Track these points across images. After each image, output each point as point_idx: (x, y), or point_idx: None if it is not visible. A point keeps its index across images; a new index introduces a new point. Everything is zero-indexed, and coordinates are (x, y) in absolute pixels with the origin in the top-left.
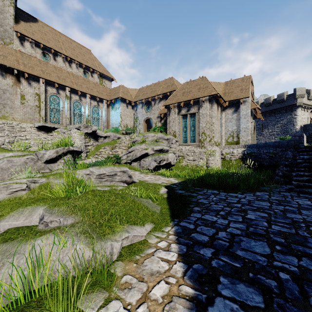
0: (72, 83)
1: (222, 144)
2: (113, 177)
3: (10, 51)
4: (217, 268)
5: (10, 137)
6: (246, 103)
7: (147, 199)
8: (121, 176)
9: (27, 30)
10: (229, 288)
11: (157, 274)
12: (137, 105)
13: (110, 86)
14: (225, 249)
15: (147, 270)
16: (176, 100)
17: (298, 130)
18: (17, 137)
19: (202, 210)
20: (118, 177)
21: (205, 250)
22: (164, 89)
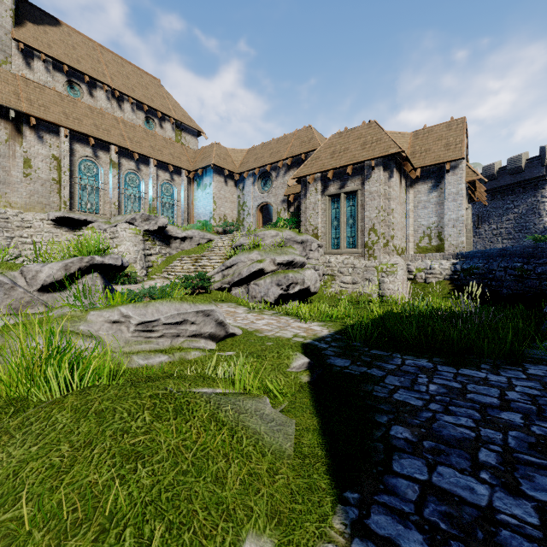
0: (123, 137)
1: (407, 251)
2: (179, 327)
3: (4, 77)
4: None
5: (1, 239)
6: (457, 171)
7: (258, 399)
8: (199, 325)
9: (38, 39)
10: None
11: None
12: (244, 179)
13: (196, 145)
14: None
15: None
16: (319, 167)
17: None
18: (16, 239)
19: (419, 443)
20: (192, 326)
21: None
22: (295, 149)
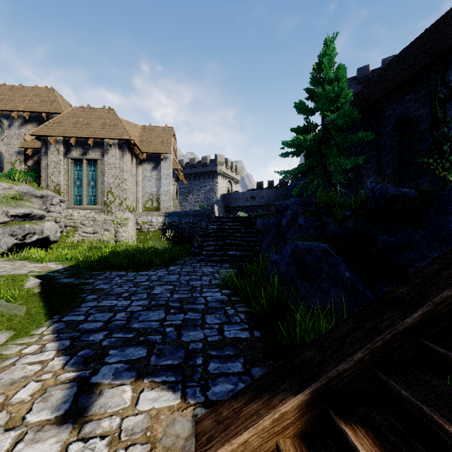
0: None
1: (138, 209)
2: None
3: None
4: (108, 345)
5: None
6: (168, 160)
7: None
8: None
9: None
10: (118, 355)
11: (23, 380)
12: None
13: None
14: (121, 327)
15: (5, 382)
16: (61, 132)
17: (218, 199)
18: None
19: (99, 297)
20: None
21: (97, 335)
22: (34, 105)
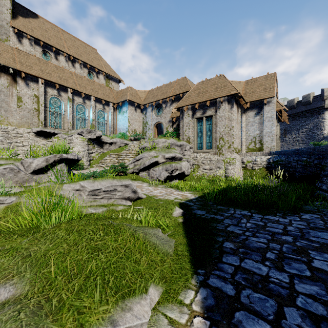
0: (75, 84)
1: (242, 150)
2: (111, 193)
3: (6, 49)
4: None
5: (5, 144)
6: (270, 104)
7: (155, 229)
8: (123, 192)
9: (26, 26)
10: None
11: None
12: (146, 108)
13: (118, 88)
14: None
15: None
16: (190, 102)
17: (326, 135)
18: (13, 144)
19: (237, 249)
20: (119, 193)
21: None
22: (176, 91)
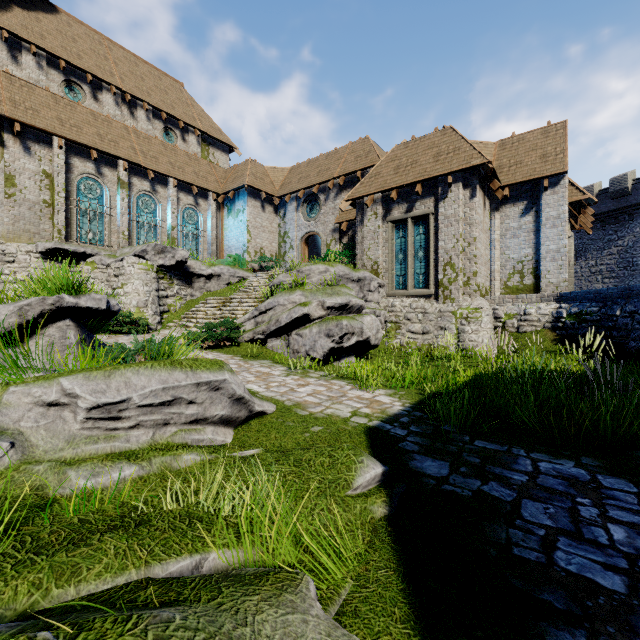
0: (135, 151)
1: (492, 291)
2: (166, 409)
3: None
4: None
5: None
6: (558, 189)
7: (290, 593)
8: (203, 405)
9: (28, 27)
10: None
11: None
12: (285, 203)
13: (227, 163)
14: None
15: None
16: (380, 186)
17: None
18: None
19: None
20: (190, 407)
21: None
22: (349, 165)
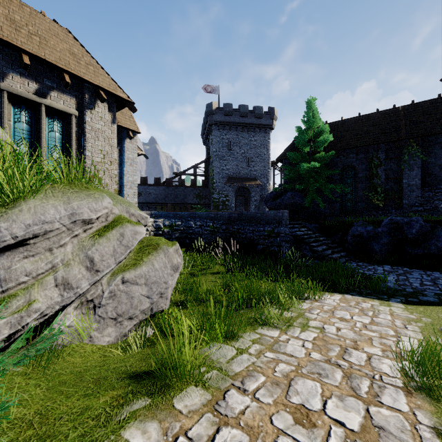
0: None
1: None
2: None
3: None
4: None
5: None
6: (133, 141)
7: None
8: None
9: None
10: None
11: None
12: None
13: None
14: None
15: None
16: None
17: None
18: None
19: None
20: None
21: None
22: None
